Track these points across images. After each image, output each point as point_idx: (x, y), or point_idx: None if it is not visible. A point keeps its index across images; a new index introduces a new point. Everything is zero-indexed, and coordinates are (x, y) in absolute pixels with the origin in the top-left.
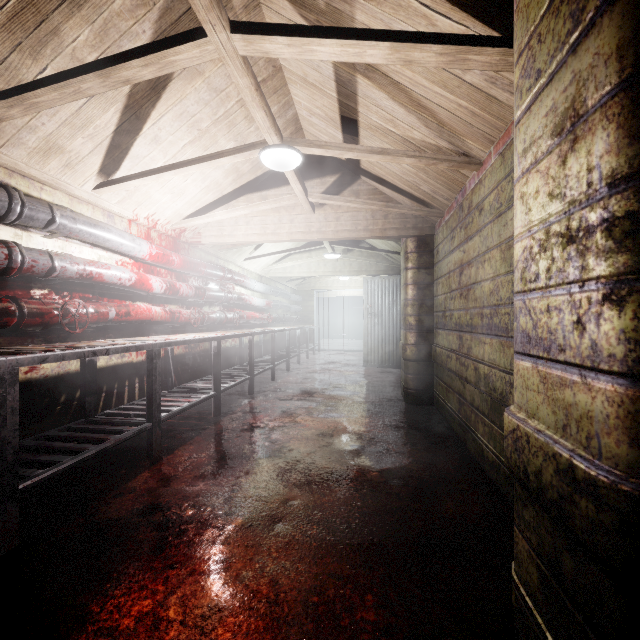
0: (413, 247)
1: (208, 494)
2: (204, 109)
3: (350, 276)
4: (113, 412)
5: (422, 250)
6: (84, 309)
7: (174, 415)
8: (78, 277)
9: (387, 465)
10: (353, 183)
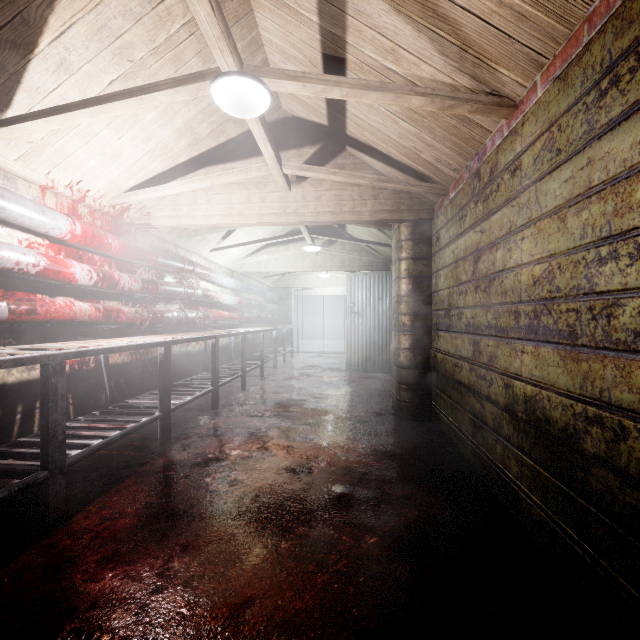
0: (408, 233)
1: (112, 600)
2: (135, 28)
3: (331, 273)
4: (1, 451)
5: (418, 237)
6: None
7: (91, 453)
8: None
9: (389, 522)
10: (337, 155)
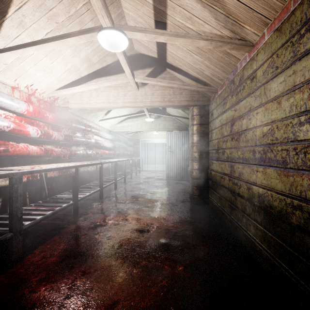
0: (197, 112)
1: (44, 303)
2: (59, 5)
3: (159, 132)
4: None
5: (202, 113)
6: None
7: (36, 223)
8: None
9: (188, 258)
10: (162, 73)
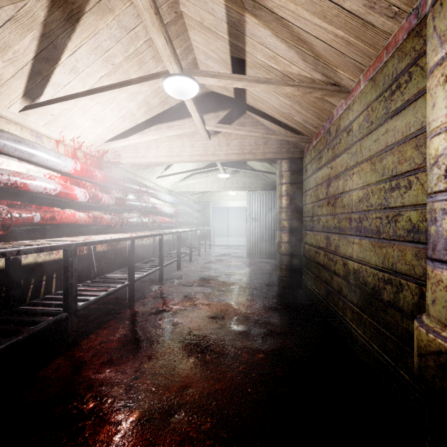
0: (286, 167)
1: (111, 382)
2: (116, 45)
3: (236, 191)
4: (37, 302)
5: (293, 169)
6: (8, 214)
7: (90, 304)
8: (2, 186)
9: (271, 346)
10: (240, 117)
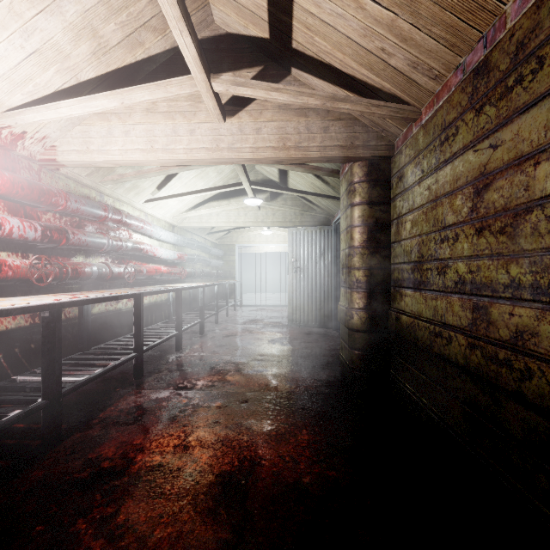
0: (362, 174)
1: None
2: None
3: (273, 230)
4: None
5: (375, 178)
6: None
7: None
8: None
9: None
10: (280, 80)
